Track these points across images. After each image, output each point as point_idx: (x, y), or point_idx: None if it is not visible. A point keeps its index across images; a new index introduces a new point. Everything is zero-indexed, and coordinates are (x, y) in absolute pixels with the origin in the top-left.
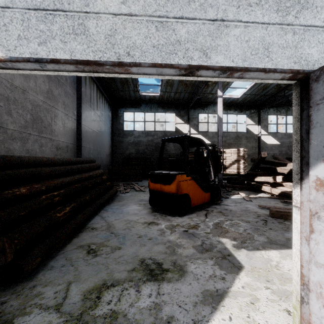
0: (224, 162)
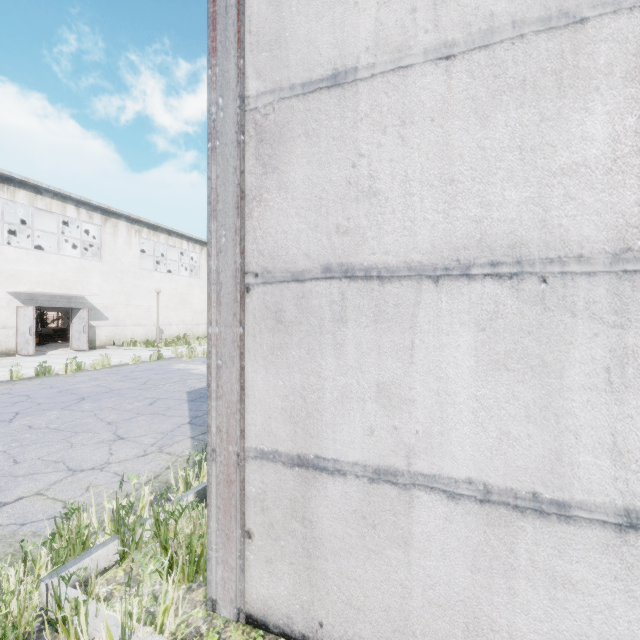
0: (47, 320)
